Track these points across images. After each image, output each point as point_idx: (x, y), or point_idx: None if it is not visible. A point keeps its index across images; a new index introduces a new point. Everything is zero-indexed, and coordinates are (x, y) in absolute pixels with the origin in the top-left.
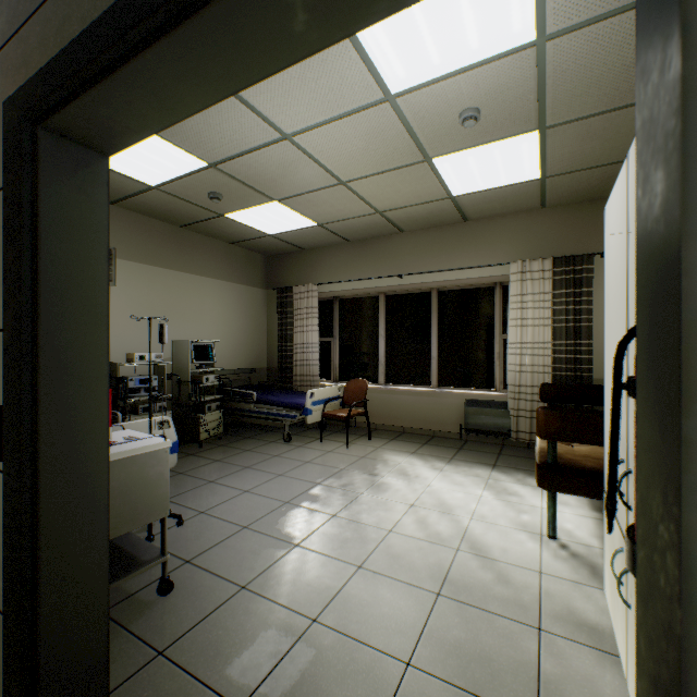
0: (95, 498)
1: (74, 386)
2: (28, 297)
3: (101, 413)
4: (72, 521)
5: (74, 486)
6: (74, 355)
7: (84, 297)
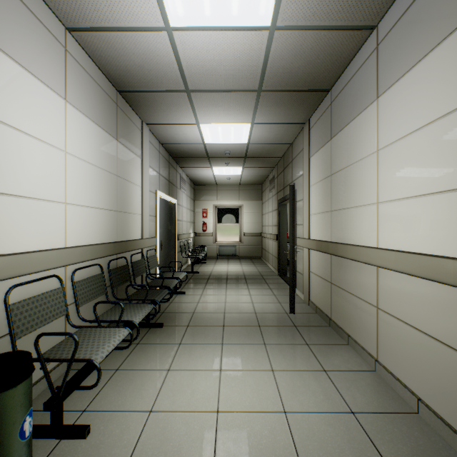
0: (285, 246)
1: (283, 232)
2: (279, 222)
3: (286, 235)
4: (283, 247)
5: (283, 243)
6: (283, 228)
7: (284, 222)
